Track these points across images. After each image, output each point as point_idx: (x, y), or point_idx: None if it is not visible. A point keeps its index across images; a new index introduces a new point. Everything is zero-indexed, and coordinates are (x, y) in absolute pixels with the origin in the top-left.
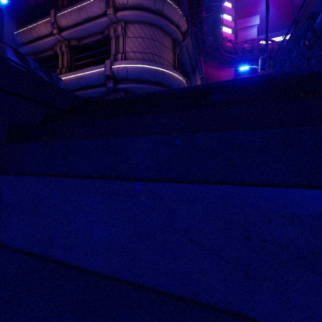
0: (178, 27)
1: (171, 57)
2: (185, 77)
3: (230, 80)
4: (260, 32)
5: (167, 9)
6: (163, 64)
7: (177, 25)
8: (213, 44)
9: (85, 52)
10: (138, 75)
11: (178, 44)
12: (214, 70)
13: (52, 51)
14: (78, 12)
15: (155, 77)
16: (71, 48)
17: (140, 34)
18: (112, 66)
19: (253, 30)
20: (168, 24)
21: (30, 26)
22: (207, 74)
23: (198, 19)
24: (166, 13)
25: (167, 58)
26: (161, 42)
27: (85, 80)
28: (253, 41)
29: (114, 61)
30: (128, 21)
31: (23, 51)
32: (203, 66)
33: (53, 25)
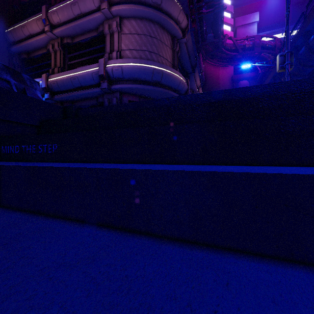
0: (177, 23)
1: (170, 54)
2: (184, 76)
3: (260, 85)
4: (260, 30)
5: (166, 3)
6: (162, 63)
7: (176, 20)
8: (213, 41)
9: (79, 50)
10: (134, 75)
11: (177, 41)
12: (213, 68)
13: (45, 50)
14: (71, 8)
15: (152, 77)
16: (64, 46)
17: (137, 31)
18: (107, 65)
19: (253, 28)
20: (167, 20)
21: (22, 23)
22: (206, 72)
23: (198, 15)
24: (164, 7)
25: (165, 56)
26: (160, 38)
27: (77, 80)
28: (255, 37)
29: (109, 60)
30: (123, 17)
31: (15, 49)
32: (202, 64)
33: (45, 22)
